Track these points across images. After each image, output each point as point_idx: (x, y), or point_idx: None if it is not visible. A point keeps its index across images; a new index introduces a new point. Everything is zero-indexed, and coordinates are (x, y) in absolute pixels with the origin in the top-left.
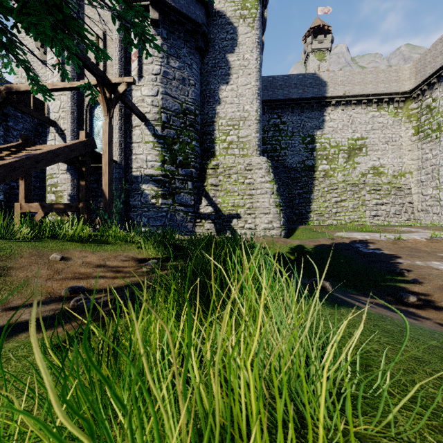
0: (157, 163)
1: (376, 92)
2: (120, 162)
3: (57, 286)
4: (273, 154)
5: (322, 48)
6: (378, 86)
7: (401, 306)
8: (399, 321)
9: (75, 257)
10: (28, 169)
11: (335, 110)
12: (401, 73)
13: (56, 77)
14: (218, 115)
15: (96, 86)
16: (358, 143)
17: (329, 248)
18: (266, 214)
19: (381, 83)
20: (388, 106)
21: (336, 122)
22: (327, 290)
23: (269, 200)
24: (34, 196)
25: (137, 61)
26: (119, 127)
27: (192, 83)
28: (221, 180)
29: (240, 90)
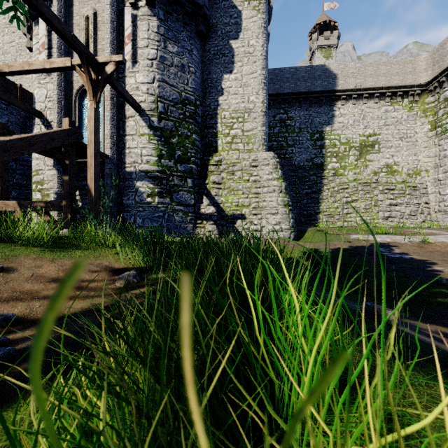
0: (153, 157)
1: (389, 85)
2: (112, 156)
3: None
4: (280, 152)
5: (329, 44)
6: (391, 79)
7: None
8: None
9: (23, 267)
10: None
11: (345, 104)
12: (416, 65)
13: None
14: (221, 106)
15: (81, 66)
16: (371, 140)
17: (347, 252)
18: (274, 215)
19: (395, 75)
20: (402, 100)
21: (346, 118)
22: (391, 323)
23: (277, 199)
24: (20, 195)
25: (131, 44)
26: (110, 118)
27: (192, 70)
28: (224, 177)
29: (245, 79)
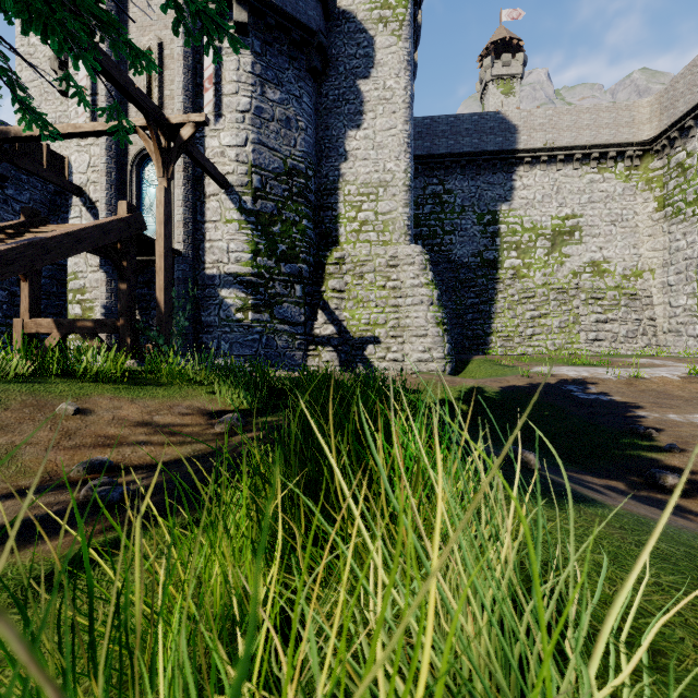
0: (245, 254)
1: (596, 142)
2: (186, 253)
3: (65, 459)
4: (432, 242)
5: (509, 74)
6: (599, 133)
7: (655, 492)
8: (670, 528)
9: (100, 408)
10: (30, 263)
11: (530, 171)
12: (636, 112)
13: (82, 116)
14: (343, 178)
15: (145, 128)
16: (568, 224)
17: (523, 391)
18: (421, 338)
19: (605, 128)
20: (616, 165)
21: (532, 191)
22: (532, 467)
23: (426, 314)
24: (49, 309)
25: (213, 90)
26: (184, 197)
27: (302, 126)
28: (348, 282)
29: (379, 138)
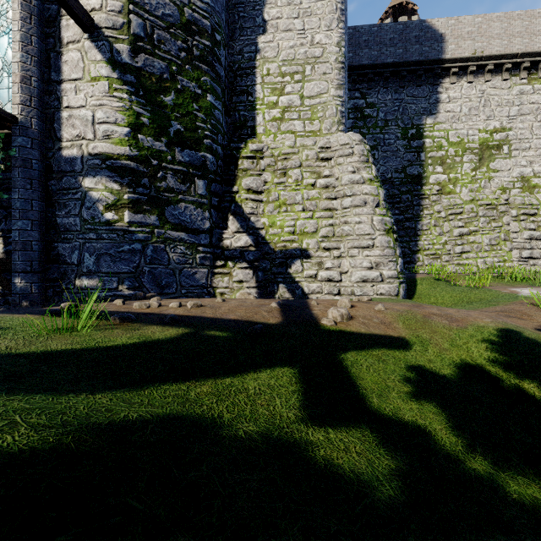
0: (119, 127)
1: (528, 50)
2: (26, 120)
3: None
4: None
5: None
6: (531, 41)
7: None
8: None
9: None
10: None
11: (457, 83)
12: None
13: None
14: (261, 54)
15: None
16: (496, 137)
17: None
18: (366, 249)
19: (537, 35)
20: None
21: (458, 103)
22: None
23: (371, 218)
24: None
25: None
26: (22, 37)
27: None
28: (267, 181)
29: (306, 3)
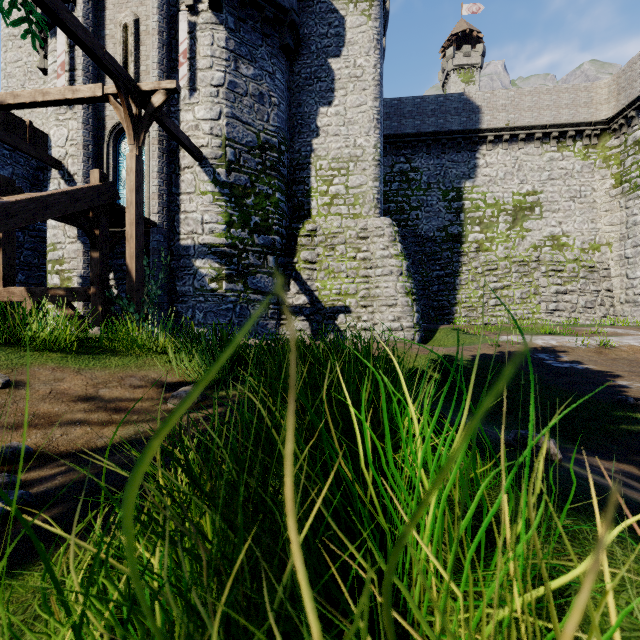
0: (219, 225)
1: (556, 122)
2: (161, 224)
3: None
4: (399, 217)
5: (469, 64)
6: (559, 113)
7: None
8: None
9: (37, 380)
10: None
11: (493, 150)
12: (594, 93)
13: None
14: (315, 153)
15: (117, 96)
16: (529, 200)
17: (495, 360)
18: (391, 307)
19: (564, 108)
20: (574, 144)
21: (494, 168)
22: (553, 458)
23: (395, 284)
24: (30, 279)
25: (187, 65)
26: (159, 169)
27: (275, 102)
28: (320, 254)
29: (350, 114)
